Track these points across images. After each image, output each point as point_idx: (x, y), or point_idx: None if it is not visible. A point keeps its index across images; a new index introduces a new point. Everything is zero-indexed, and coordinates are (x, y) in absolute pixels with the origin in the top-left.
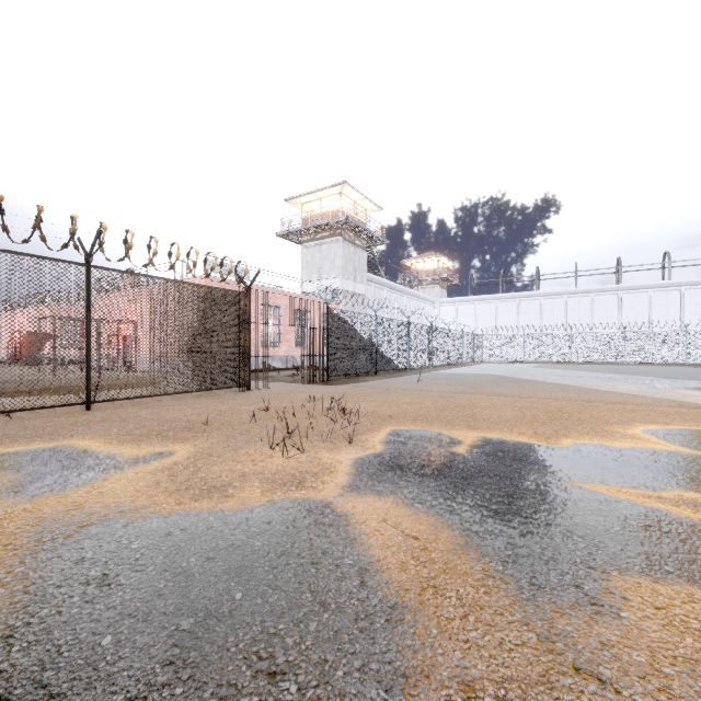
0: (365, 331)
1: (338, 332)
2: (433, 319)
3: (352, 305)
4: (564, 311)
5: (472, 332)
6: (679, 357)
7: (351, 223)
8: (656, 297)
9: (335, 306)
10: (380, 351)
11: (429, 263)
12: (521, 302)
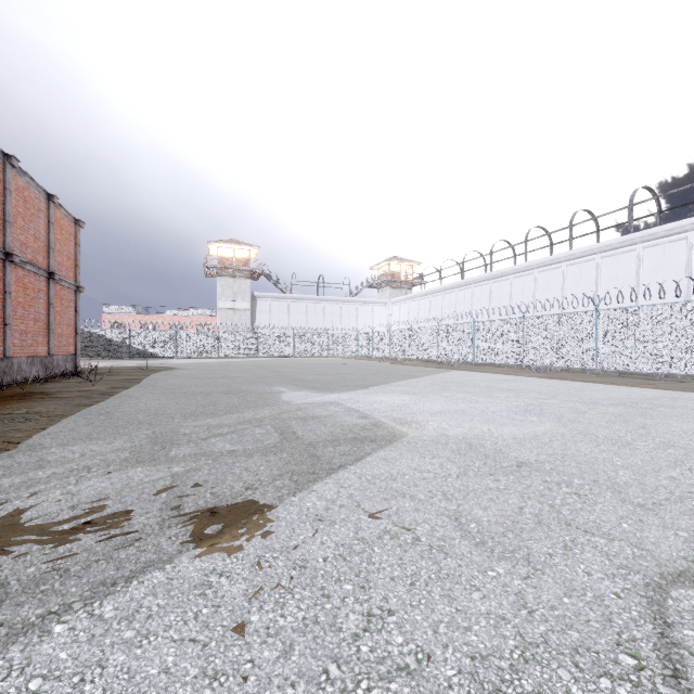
0: (117, 337)
1: (90, 339)
2: (384, 318)
3: (230, 317)
4: (455, 305)
5: (327, 332)
6: (435, 354)
7: (216, 266)
8: (516, 284)
9: (212, 319)
10: (136, 347)
11: (393, 266)
12: (432, 299)
